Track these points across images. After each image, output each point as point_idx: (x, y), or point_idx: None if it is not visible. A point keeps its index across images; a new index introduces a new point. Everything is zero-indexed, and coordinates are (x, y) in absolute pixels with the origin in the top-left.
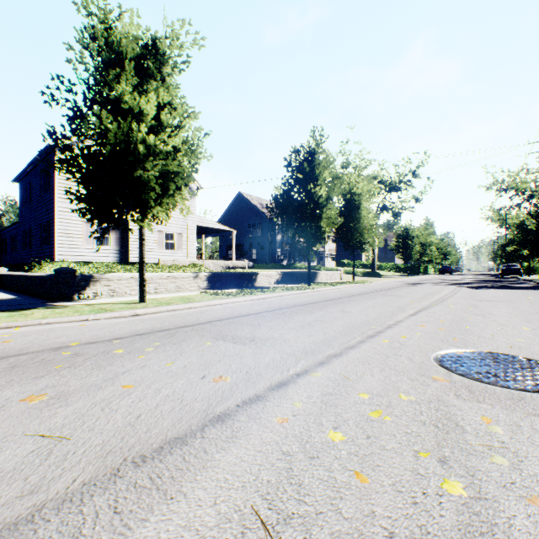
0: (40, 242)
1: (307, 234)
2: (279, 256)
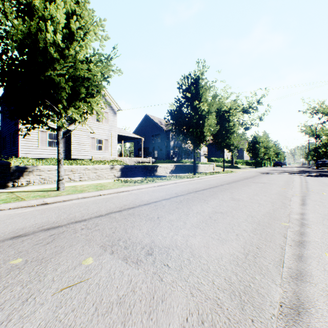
0: (11, 145)
1: (194, 137)
2: (171, 155)
